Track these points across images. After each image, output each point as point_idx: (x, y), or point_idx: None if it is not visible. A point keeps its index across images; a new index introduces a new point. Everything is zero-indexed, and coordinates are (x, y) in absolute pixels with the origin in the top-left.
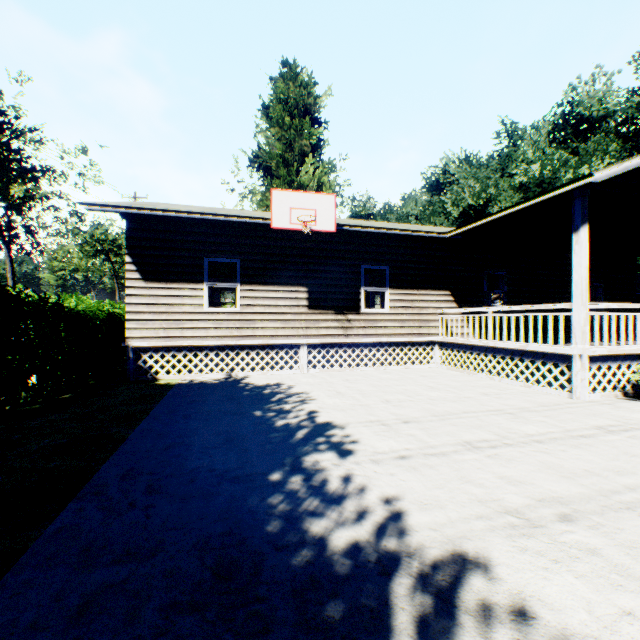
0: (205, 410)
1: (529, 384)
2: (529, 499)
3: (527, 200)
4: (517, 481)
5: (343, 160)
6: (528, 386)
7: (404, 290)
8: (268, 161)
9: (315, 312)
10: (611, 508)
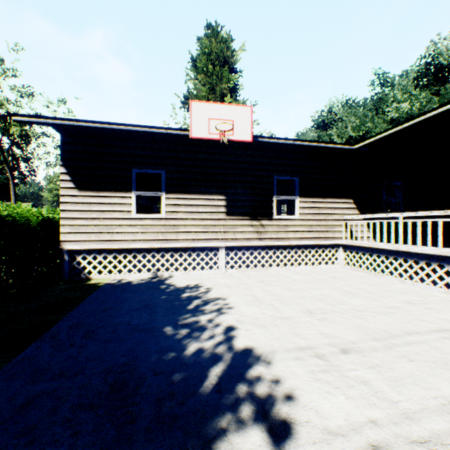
0: (113, 323)
1: None
2: None
3: None
4: None
5: (253, 105)
6: (449, 293)
7: (312, 198)
8: None
9: (232, 218)
10: None
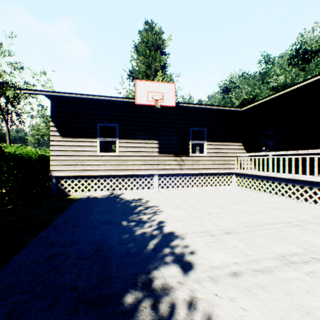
0: (90, 220)
1: (299, 201)
2: None
3: (301, 82)
4: None
5: (177, 76)
6: (298, 202)
7: (215, 142)
8: (137, 75)
9: (162, 155)
10: None
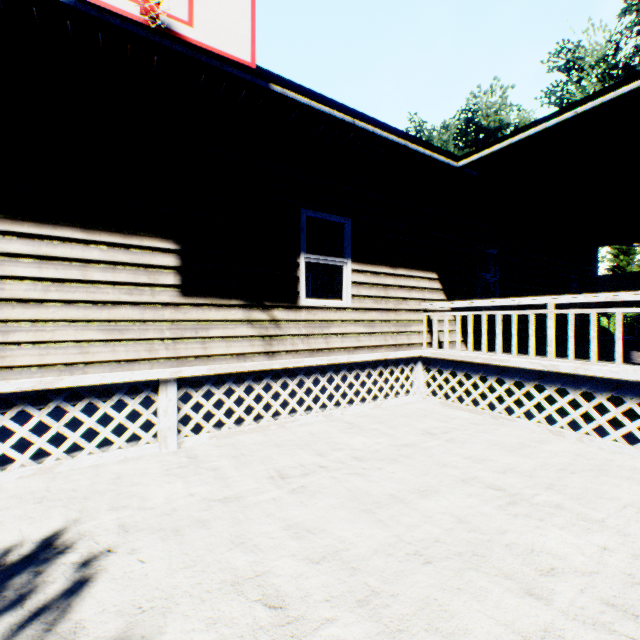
0: None
1: None
2: None
3: None
4: None
5: None
6: None
7: (374, 266)
8: None
9: (198, 302)
10: None
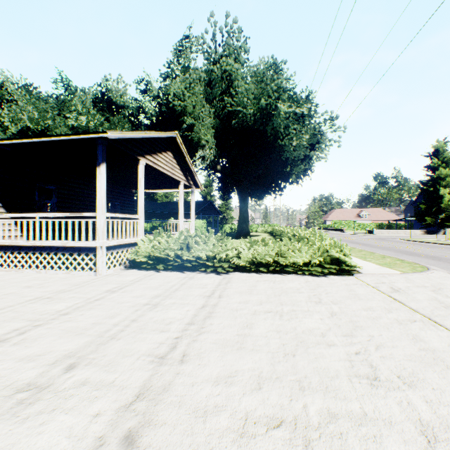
0: None
1: (70, 271)
2: (45, 366)
3: (67, 135)
4: (38, 355)
5: None
6: (69, 272)
7: None
8: None
9: None
10: (104, 343)
